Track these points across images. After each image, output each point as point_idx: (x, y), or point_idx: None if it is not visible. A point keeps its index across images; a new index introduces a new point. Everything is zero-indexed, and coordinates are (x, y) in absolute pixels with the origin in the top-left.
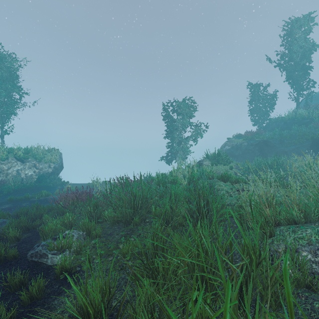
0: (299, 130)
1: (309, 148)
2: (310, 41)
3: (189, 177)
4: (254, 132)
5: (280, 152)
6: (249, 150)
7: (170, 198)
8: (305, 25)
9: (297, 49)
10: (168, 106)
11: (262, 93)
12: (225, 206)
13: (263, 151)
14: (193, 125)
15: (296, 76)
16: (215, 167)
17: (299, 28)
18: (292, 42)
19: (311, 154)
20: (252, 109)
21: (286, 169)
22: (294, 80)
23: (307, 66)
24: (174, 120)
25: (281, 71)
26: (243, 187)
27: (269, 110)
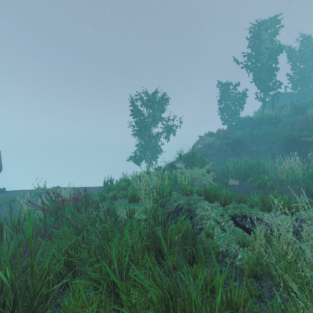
0: (269, 129)
1: (282, 148)
2: (274, 44)
3: (158, 190)
4: (226, 131)
5: (253, 152)
6: (222, 149)
7: (110, 266)
8: (271, 28)
9: (264, 51)
10: (136, 99)
11: (232, 92)
12: (242, 309)
13: (236, 150)
14: (164, 121)
15: (263, 77)
16: (190, 170)
17: (266, 30)
18: (260, 43)
19: (283, 154)
20: (222, 107)
21: (270, 173)
22: (261, 81)
23: (272, 68)
24: (143, 115)
25: (250, 71)
26: (241, 213)
27: (238, 110)
